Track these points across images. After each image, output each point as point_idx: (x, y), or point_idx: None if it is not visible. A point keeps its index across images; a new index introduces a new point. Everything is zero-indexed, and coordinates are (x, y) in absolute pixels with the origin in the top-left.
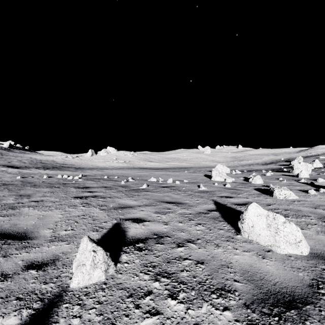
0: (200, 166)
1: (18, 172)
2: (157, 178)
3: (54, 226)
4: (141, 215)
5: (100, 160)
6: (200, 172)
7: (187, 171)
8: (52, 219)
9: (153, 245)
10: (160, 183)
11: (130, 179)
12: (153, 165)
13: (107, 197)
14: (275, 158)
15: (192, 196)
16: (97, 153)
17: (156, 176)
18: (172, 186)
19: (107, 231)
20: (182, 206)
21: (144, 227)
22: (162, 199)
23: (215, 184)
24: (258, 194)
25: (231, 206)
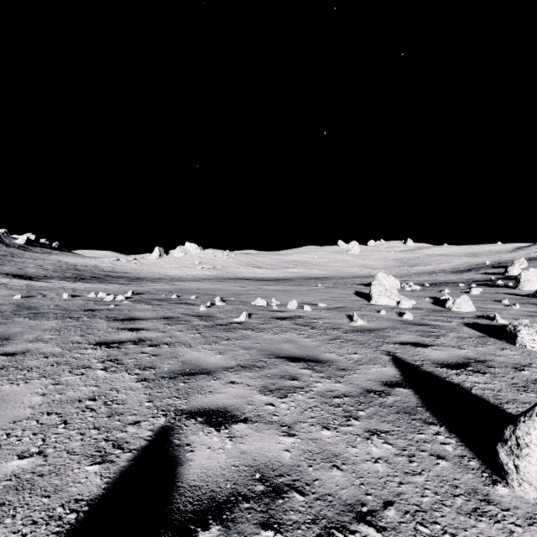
0: (342, 276)
1: (24, 287)
2: (268, 299)
3: (1, 437)
4: (229, 397)
5: (173, 264)
6: (346, 286)
7: (322, 285)
8: (10, 412)
9: (252, 533)
10: (273, 309)
11: (217, 301)
12: (262, 273)
13: (164, 343)
14: (474, 262)
15: (340, 342)
16: (168, 253)
17: (267, 294)
18: (297, 316)
19: (129, 463)
20: (323, 371)
21: (231, 444)
22: (278, 350)
23: (381, 312)
24: (480, 338)
25: (434, 372)
